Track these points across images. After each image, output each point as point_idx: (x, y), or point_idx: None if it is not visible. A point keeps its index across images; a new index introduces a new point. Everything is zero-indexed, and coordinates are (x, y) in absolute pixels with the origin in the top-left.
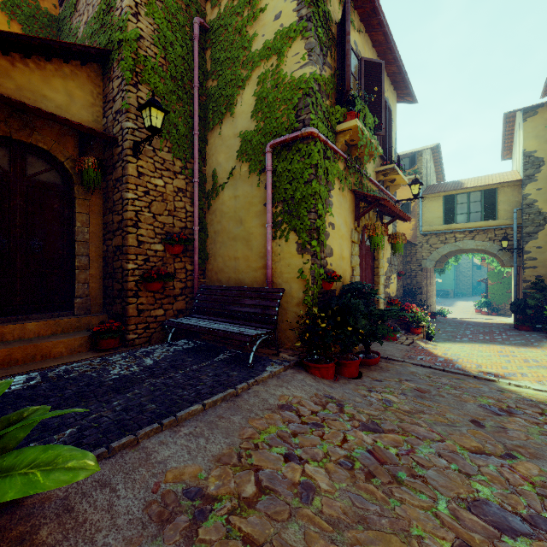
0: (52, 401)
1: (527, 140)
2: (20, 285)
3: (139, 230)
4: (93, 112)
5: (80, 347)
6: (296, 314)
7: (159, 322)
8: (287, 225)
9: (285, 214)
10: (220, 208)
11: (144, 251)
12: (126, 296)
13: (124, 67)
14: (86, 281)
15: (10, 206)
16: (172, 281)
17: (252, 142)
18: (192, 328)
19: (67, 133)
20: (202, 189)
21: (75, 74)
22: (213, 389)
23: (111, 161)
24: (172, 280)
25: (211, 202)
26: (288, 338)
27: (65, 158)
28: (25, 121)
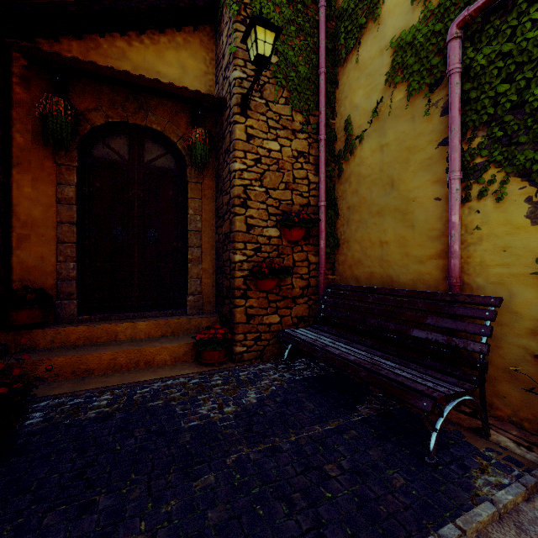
0: (99, 461)
1: None
2: (137, 279)
3: (248, 210)
4: (206, 82)
5: (185, 355)
6: (527, 351)
7: (273, 332)
8: (499, 168)
9: (492, 149)
10: (357, 172)
11: (255, 238)
12: (232, 296)
13: (230, 2)
14: (199, 276)
15: (129, 196)
16: (290, 278)
17: (415, 41)
18: (315, 351)
19: (179, 110)
20: (331, 150)
21: (188, 42)
22: (352, 531)
23: (221, 132)
24: (288, 277)
25: (343, 167)
26: (502, 398)
27: (178, 138)
28: (140, 103)
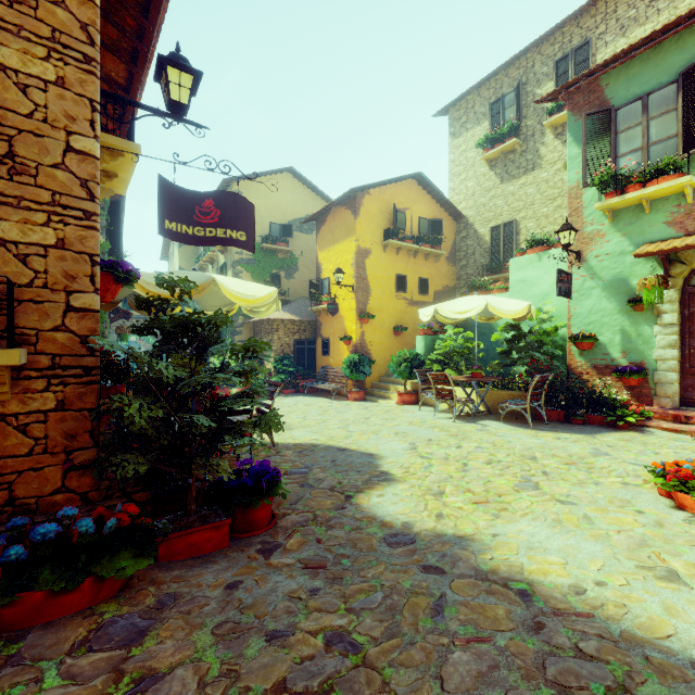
0: None
1: (182, 261)
2: None
3: None
4: None
5: None
6: None
7: None
8: None
9: None
10: None
11: None
12: None
13: None
14: None
15: None
16: None
17: None
18: None
19: None
20: None
21: None
22: None
23: None
24: None
25: None
26: None
27: None
28: None
